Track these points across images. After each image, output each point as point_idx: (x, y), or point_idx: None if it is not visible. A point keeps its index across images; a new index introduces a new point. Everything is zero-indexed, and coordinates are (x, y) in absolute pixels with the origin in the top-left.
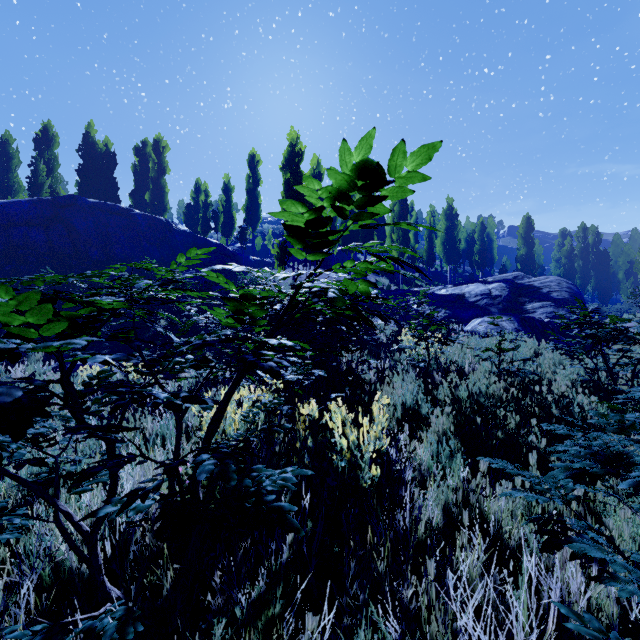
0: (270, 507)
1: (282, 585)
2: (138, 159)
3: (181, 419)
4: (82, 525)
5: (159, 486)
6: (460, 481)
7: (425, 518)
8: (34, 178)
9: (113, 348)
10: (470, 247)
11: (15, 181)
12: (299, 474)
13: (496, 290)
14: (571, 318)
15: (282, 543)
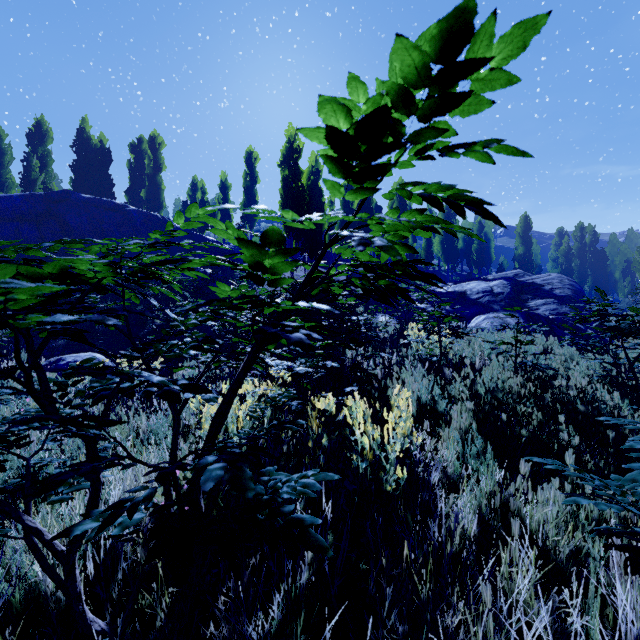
0: (289, 520)
1: (303, 615)
2: (134, 156)
3: (178, 414)
4: (55, 544)
5: (151, 496)
6: (495, 484)
7: (460, 527)
8: (27, 174)
9: (107, 346)
10: (468, 246)
11: (7, 177)
12: (323, 479)
13: (498, 287)
14: (593, 309)
15: (300, 561)
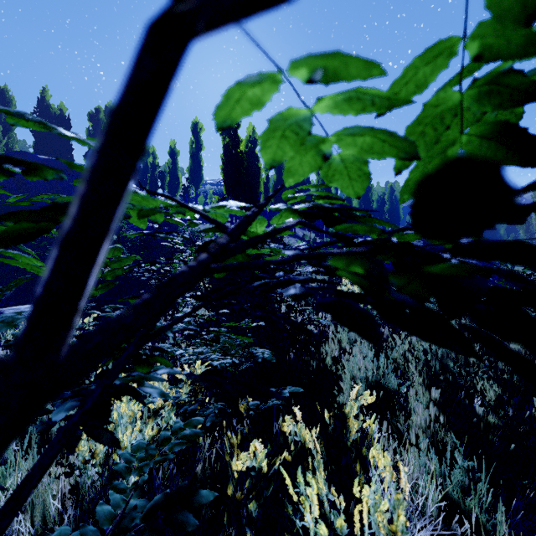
0: None
1: None
2: (92, 124)
3: None
4: None
5: None
6: None
7: None
8: None
9: None
10: (381, 207)
11: None
12: None
13: (412, 242)
14: None
15: None
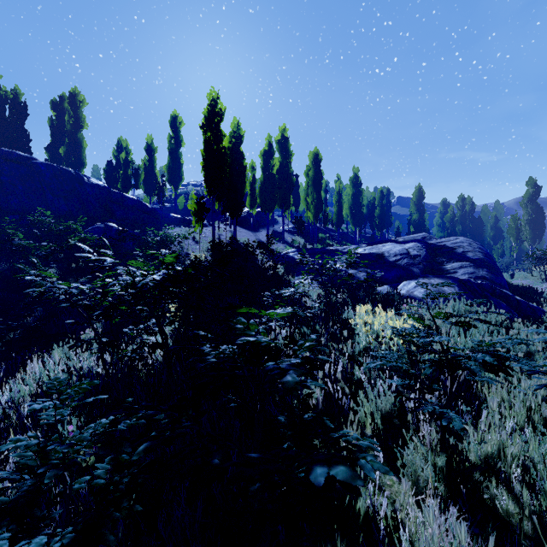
0: None
1: None
2: (55, 114)
3: None
4: None
5: None
6: None
7: None
8: None
9: None
10: (371, 212)
11: None
12: None
13: (414, 250)
14: None
15: None
